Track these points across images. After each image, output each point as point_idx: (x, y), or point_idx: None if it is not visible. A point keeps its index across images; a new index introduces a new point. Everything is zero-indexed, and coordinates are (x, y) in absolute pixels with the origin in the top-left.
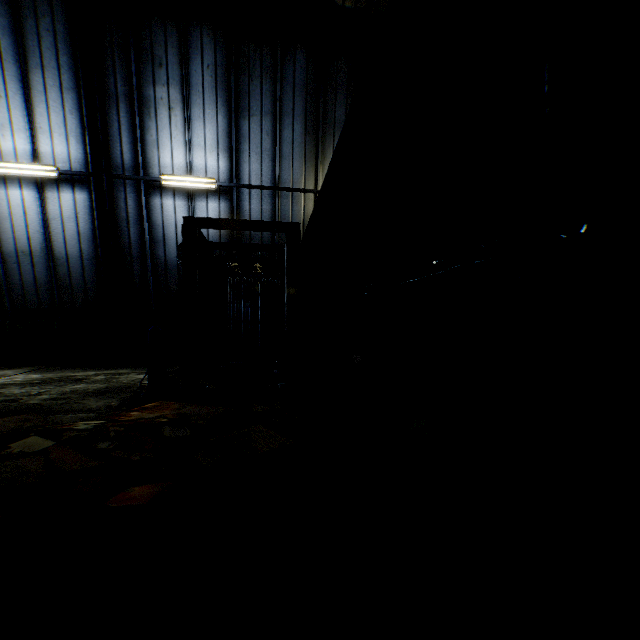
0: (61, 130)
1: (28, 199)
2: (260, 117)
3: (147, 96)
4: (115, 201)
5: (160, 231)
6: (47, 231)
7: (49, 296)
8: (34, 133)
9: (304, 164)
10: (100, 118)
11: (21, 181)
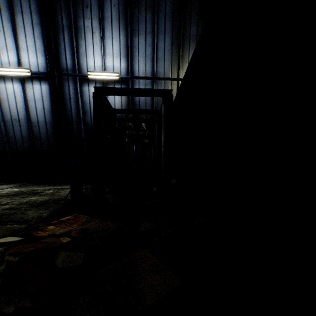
0: (33, 49)
1: (16, 89)
2: (145, 35)
3: (79, 26)
4: (63, 89)
5: (88, 106)
6: (27, 107)
7: (29, 144)
8: (18, 51)
9: (171, 63)
10: (53, 40)
11: (12, 79)
